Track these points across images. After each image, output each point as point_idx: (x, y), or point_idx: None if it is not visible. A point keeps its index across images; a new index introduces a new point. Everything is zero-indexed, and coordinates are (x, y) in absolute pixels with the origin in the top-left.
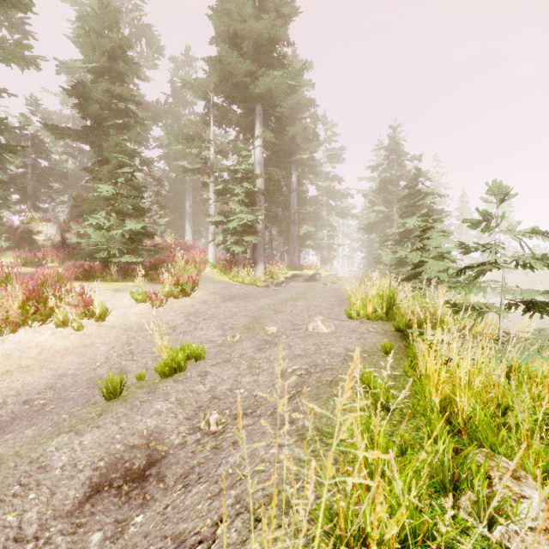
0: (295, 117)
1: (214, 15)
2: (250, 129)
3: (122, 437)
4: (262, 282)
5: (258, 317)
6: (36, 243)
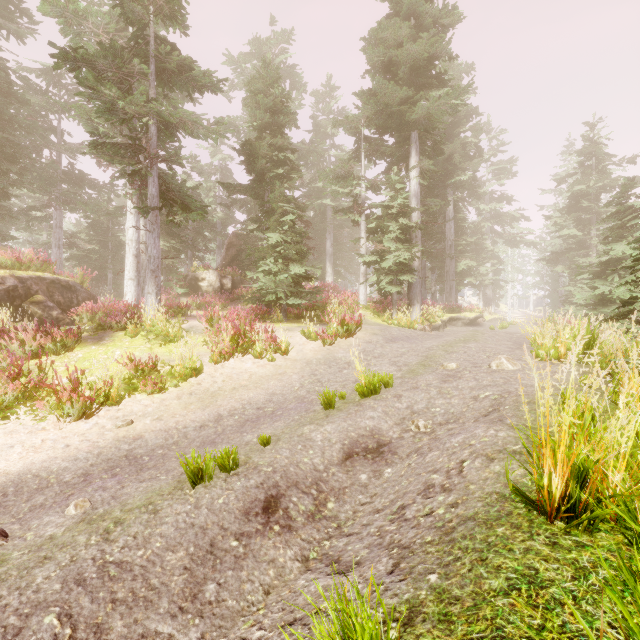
0: (452, 132)
1: (368, 49)
2: (403, 159)
3: (353, 429)
4: (420, 325)
5: (430, 356)
6: (201, 289)
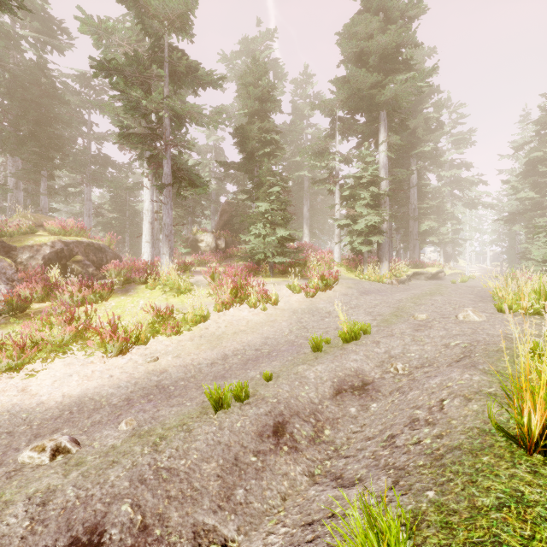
0: (415, 109)
1: (343, 42)
2: (372, 135)
3: (340, 370)
4: (389, 279)
5: (401, 308)
6: (200, 249)
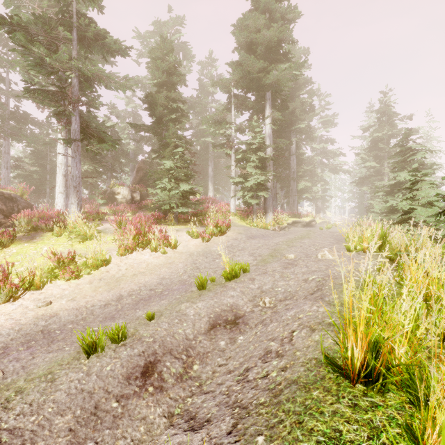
0: (294, 94)
1: (236, 32)
2: (261, 111)
3: (217, 306)
4: (272, 226)
5: (277, 249)
6: (117, 200)
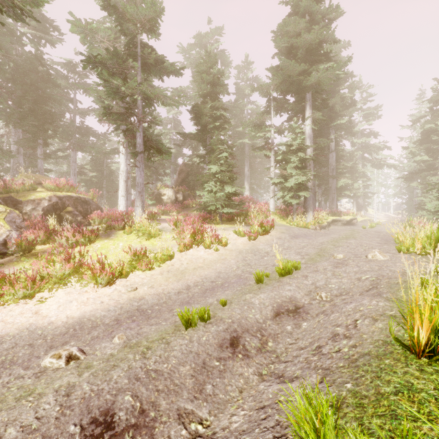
0: (333, 90)
1: (277, 39)
2: (300, 112)
3: (278, 297)
4: (313, 226)
5: (323, 249)
6: (163, 201)
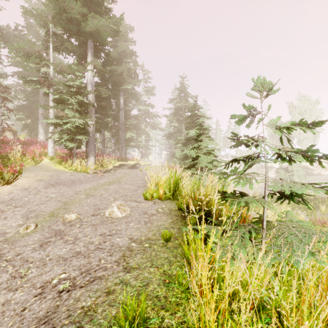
0: (122, 60)
1: None
2: (84, 58)
3: None
4: (92, 170)
5: (69, 202)
6: None
